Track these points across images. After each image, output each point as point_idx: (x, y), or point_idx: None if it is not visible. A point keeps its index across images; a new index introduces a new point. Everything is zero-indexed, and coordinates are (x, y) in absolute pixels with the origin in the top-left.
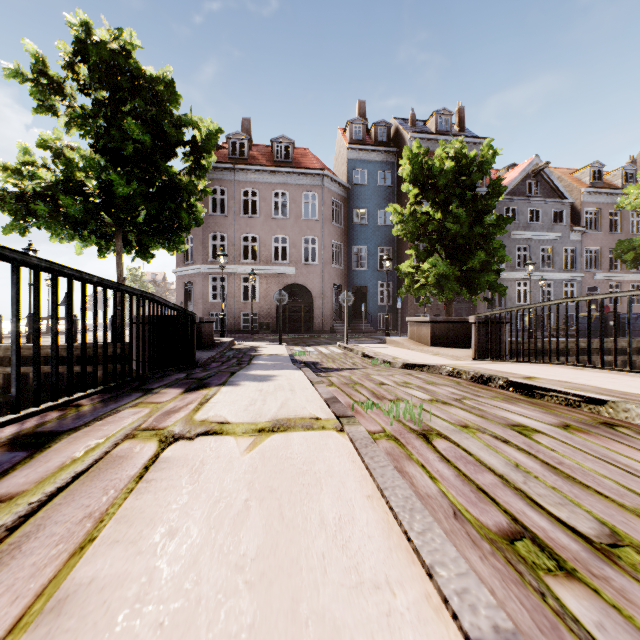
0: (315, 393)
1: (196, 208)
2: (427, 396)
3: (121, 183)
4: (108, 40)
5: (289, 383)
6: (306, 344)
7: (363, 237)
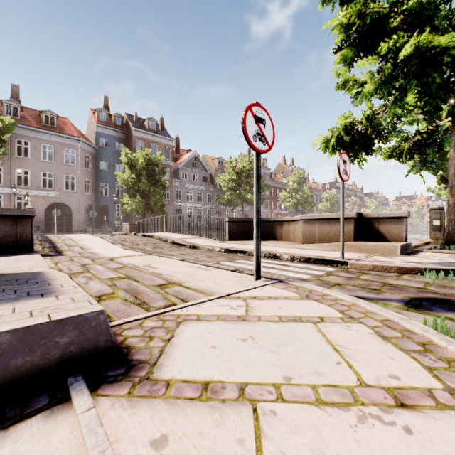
0: None
1: None
2: None
3: None
4: None
5: None
6: None
7: (106, 178)
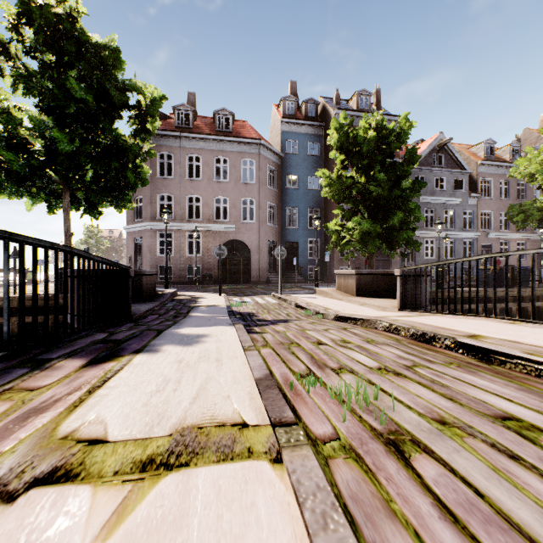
0: (245, 365)
1: (142, 169)
2: (373, 362)
3: (64, 141)
4: (53, 4)
5: (217, 348)
6: (244, 294)
7: (295, 199)
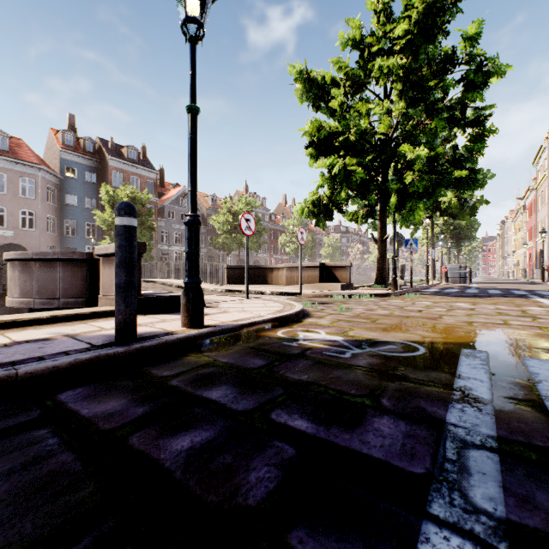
0: None
1: None
2: None
3: None
4: None
5: None
6: None
7: (74, 214)
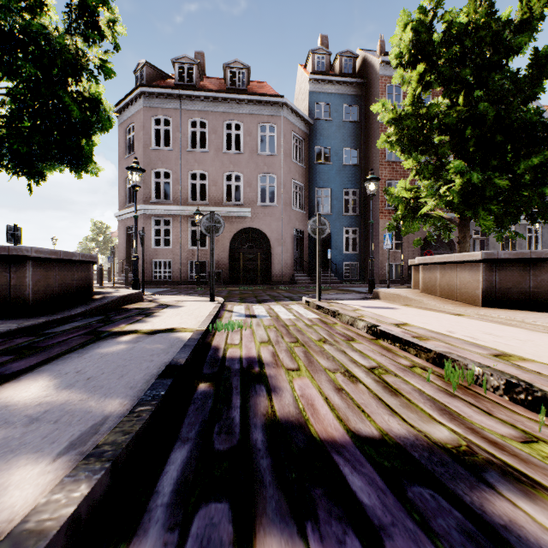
0: None
1: (102, 106)
2: None
3: None
4: None
5: None
6: (257, 299)
7: (326, 178)
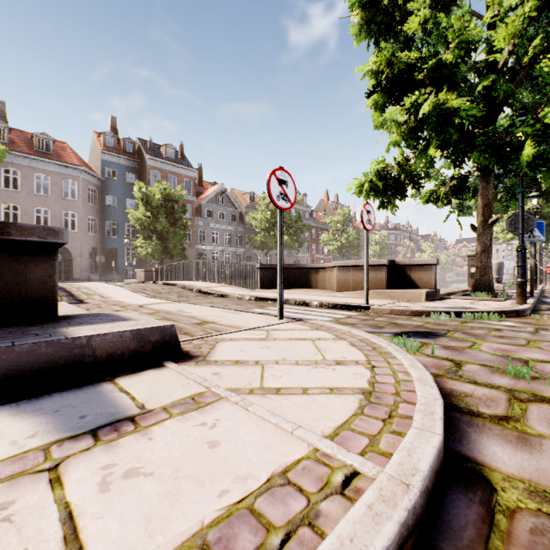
0: None
1: None
2: None
3: None
4: None
5: None
6: None
7: (114, 215)
